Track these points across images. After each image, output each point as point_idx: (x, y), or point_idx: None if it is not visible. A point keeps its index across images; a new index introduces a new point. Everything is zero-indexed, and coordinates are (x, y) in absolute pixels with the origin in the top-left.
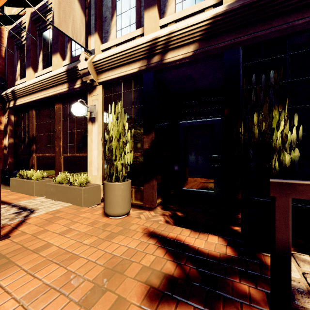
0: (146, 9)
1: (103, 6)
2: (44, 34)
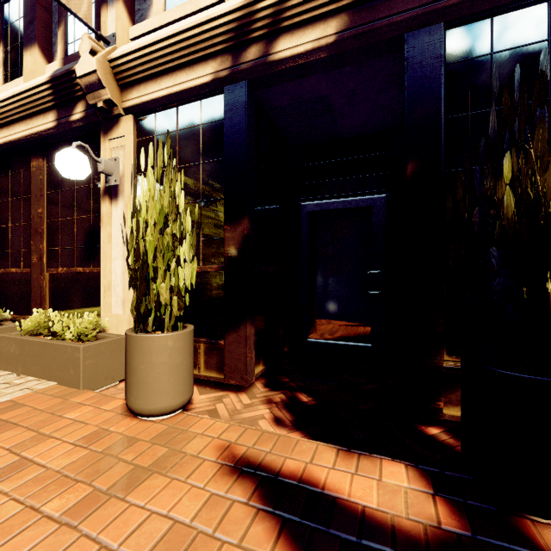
0: None
1: None
2: (8, 6)
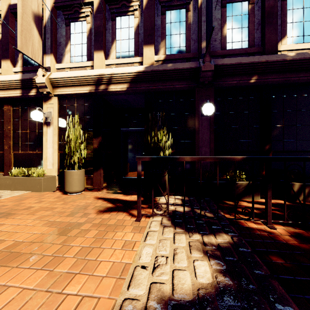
0: (95, 51)
1: (58, 33)
2: None
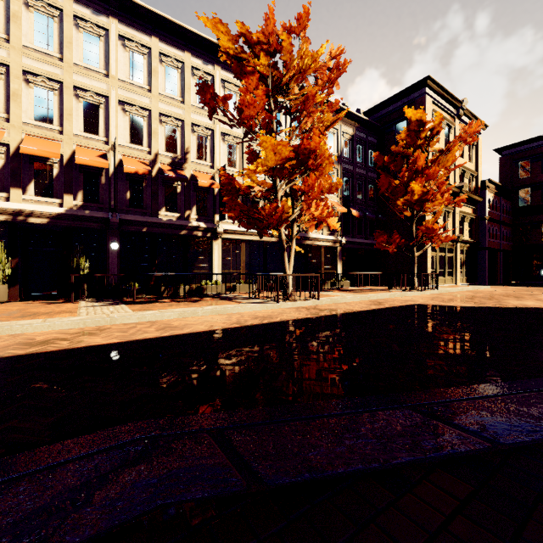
0: (12, 187)
1: None
2: None
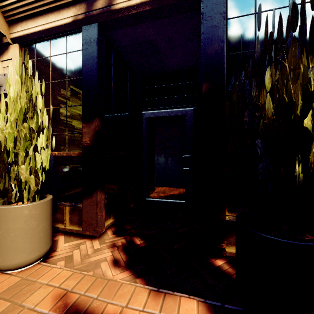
0: None
1: None
2: None
